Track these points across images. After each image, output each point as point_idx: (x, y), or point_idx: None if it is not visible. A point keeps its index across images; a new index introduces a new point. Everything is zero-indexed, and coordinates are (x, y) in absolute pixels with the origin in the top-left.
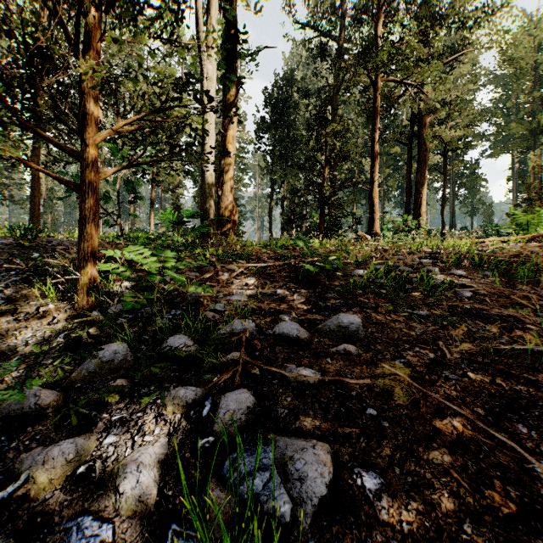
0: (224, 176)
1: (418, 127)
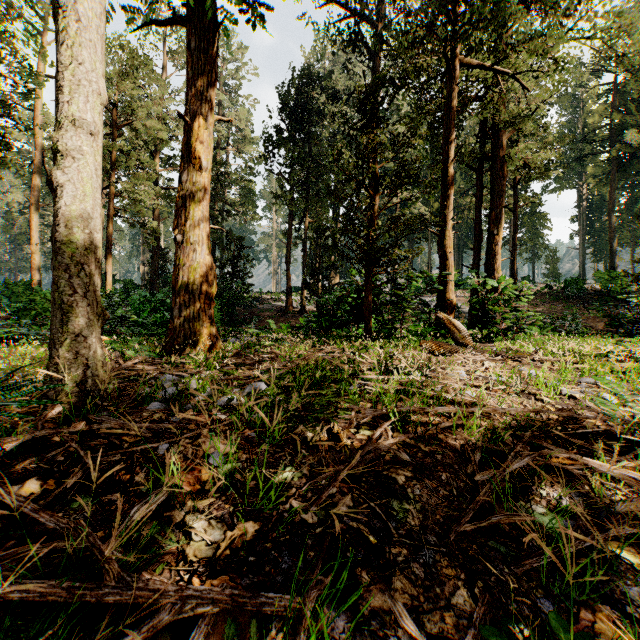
0: (187, 206)
1: (492, 146)
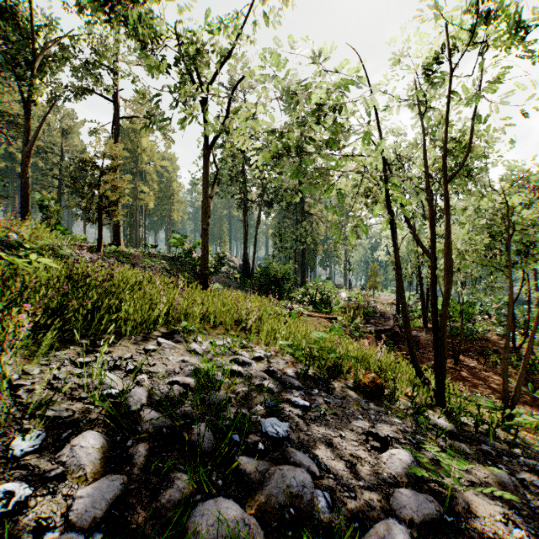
0: None
1: None
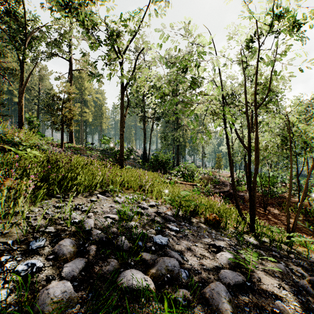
0: None
1: None
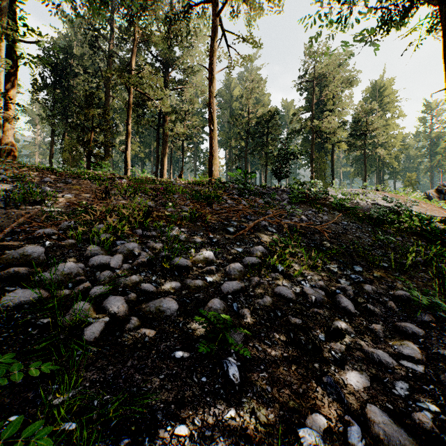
0: (6, 121)
1: (163, 121)
